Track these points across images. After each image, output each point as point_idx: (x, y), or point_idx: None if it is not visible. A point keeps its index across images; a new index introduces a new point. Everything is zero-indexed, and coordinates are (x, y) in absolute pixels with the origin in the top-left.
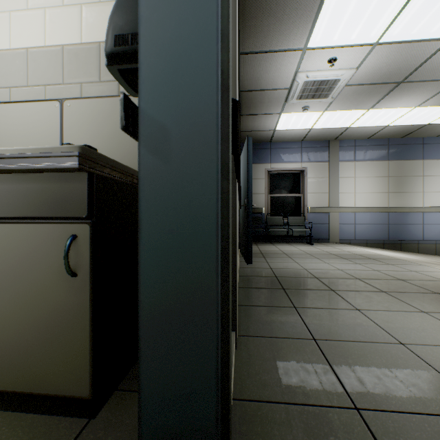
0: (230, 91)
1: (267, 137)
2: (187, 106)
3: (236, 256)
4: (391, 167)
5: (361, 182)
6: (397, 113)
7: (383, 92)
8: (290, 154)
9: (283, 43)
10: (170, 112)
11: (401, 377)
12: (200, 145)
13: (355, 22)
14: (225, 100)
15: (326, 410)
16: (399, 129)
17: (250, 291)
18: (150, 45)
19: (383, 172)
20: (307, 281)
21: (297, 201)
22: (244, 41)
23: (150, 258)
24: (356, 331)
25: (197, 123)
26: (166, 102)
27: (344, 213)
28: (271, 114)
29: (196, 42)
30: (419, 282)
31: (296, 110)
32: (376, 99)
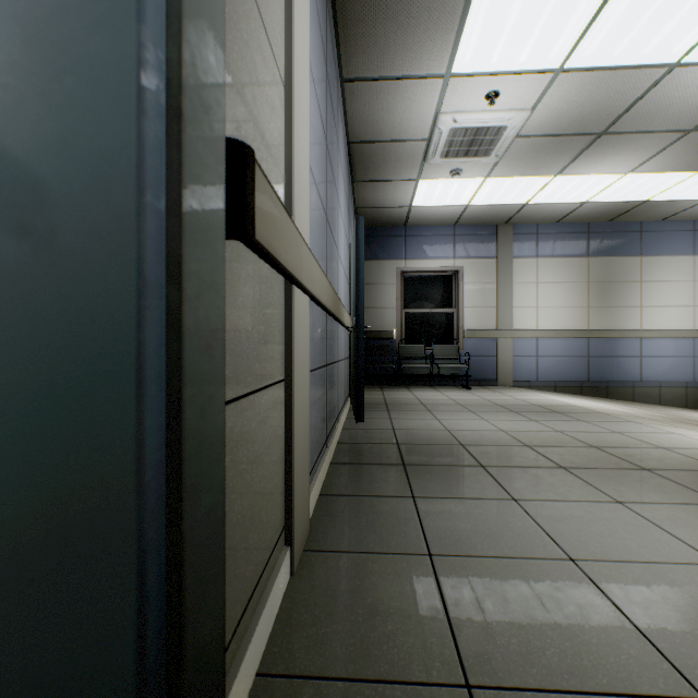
0: (205, 121)
1: (400, 217)
2: (81, 144)
3: (292, 417)
4: (593, 267)
5: (546, 291)
6: (599, 182)
7: (576, 149)
8: (436, 245)
9: (412, 65)
10: (50, 154)
11: (556, 623)
12: (106, 219)
13: (523, 34)
14: (175, 134)
15: (415, 690)
16: (603, 208)
17: (348, 469)
18: (12, 22)
19: (581, 275)
20: (446, 451)
21: (447, 320)
22: (349, 60)
23: (11, 439)
24: (503, 537)
25: (101, 176)
26: (42, 135)
27: (520, 339)
28: (402, 181)
29: (99, 20)
30: (621, 451)
31: (442, 175)
32: (565, 159)
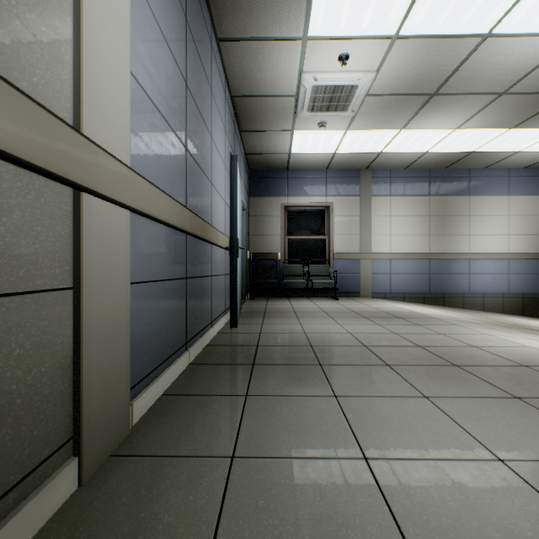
0: None
1: (282, 162)
2: None
3: (80, 326)
4: (433, 204)
5: (398, 222)
6: (435, 135)
7: (415, 107)
8: (312, 185)
9: (274, 28)
10: None
11: (325, 537)
12: None
13: (363, 2)
14: None
15: None
16: (440, 157)
17: (202, 369)
18: None
19: (424, 210)
20: (295, 351)
21: (321, 245)
22: (220, 21)
23: None
24: (310, 436)
25: None
26: None
27: (377, 260)
28: (280, 131)
29: None
30: (440, 350)
31: (311, 127)
32: (407, 116)
